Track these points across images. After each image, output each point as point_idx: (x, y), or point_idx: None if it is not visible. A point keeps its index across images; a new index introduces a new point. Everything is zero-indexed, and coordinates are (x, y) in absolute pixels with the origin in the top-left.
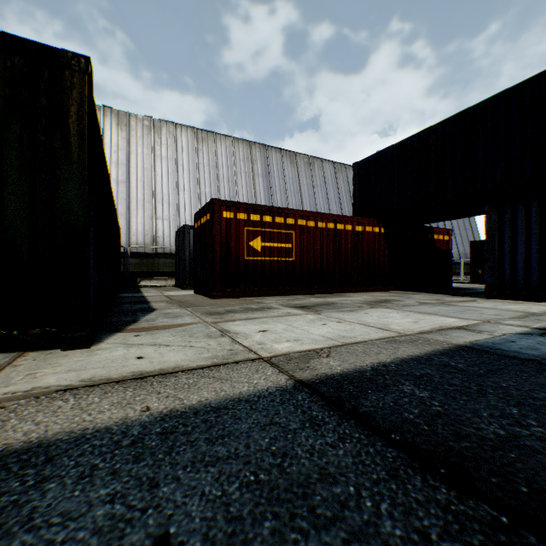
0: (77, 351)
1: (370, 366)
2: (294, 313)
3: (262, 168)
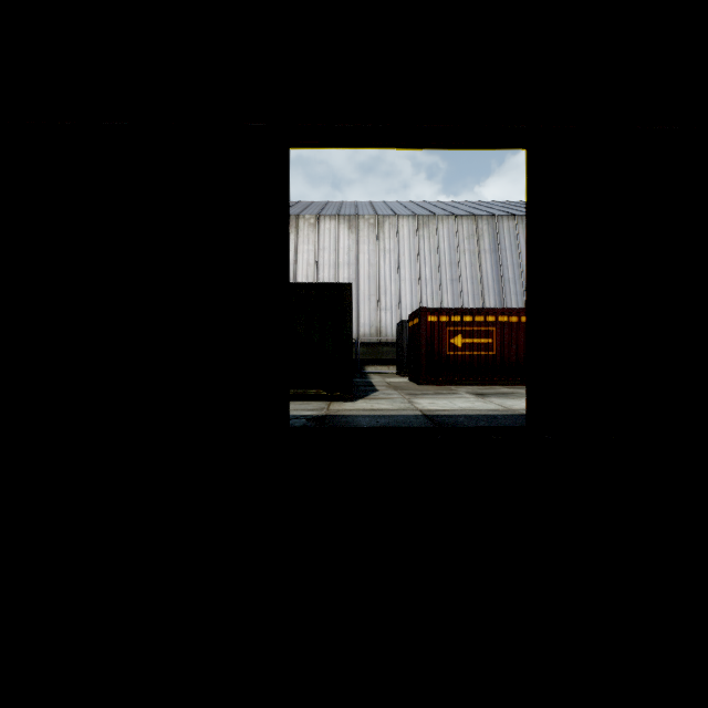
0: (349, 403)
1: (459, 414)
2: (466, 397)
3: (490, 242)
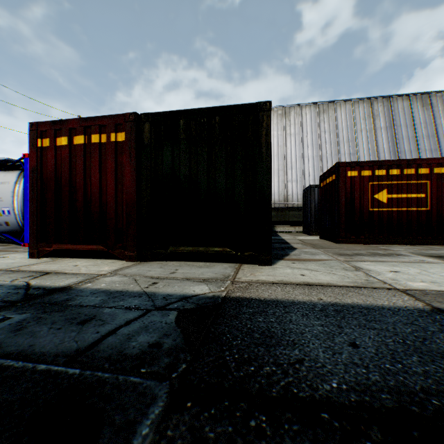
0: (265, 266)
1: None
2: (428, 261)
3: (384, 121)
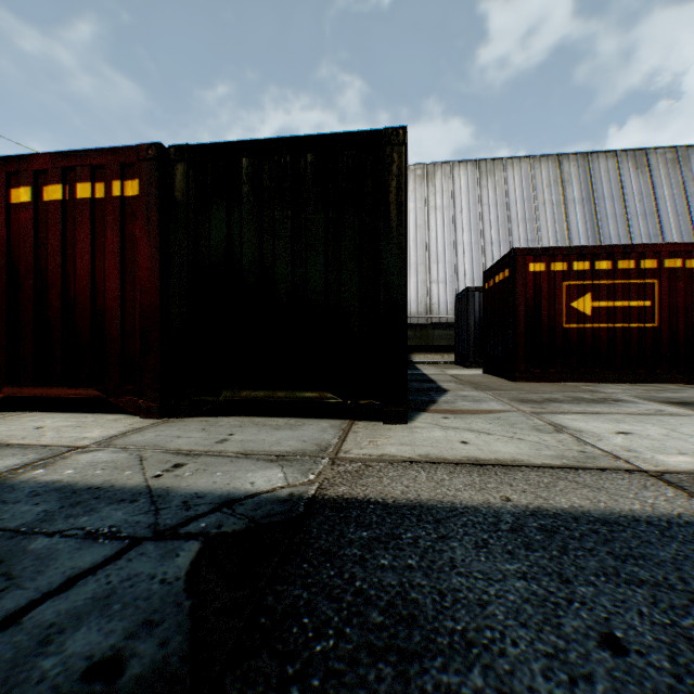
0: (395, 425)
1: None
2: (671, 412)
3: (579, 189)
